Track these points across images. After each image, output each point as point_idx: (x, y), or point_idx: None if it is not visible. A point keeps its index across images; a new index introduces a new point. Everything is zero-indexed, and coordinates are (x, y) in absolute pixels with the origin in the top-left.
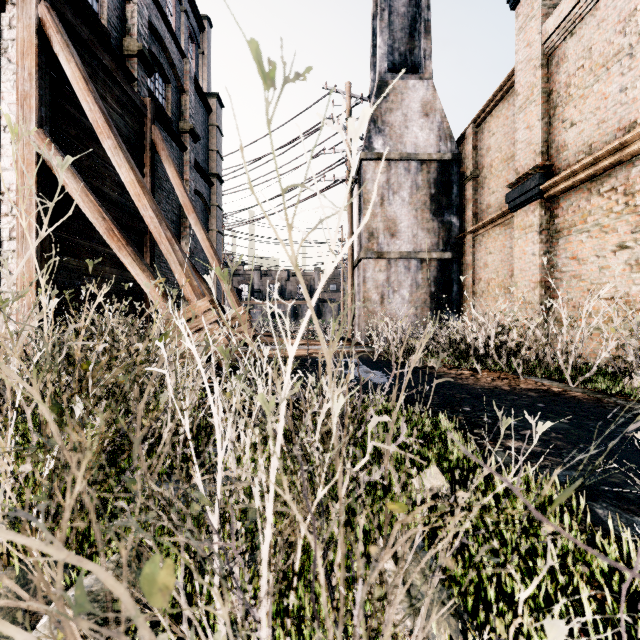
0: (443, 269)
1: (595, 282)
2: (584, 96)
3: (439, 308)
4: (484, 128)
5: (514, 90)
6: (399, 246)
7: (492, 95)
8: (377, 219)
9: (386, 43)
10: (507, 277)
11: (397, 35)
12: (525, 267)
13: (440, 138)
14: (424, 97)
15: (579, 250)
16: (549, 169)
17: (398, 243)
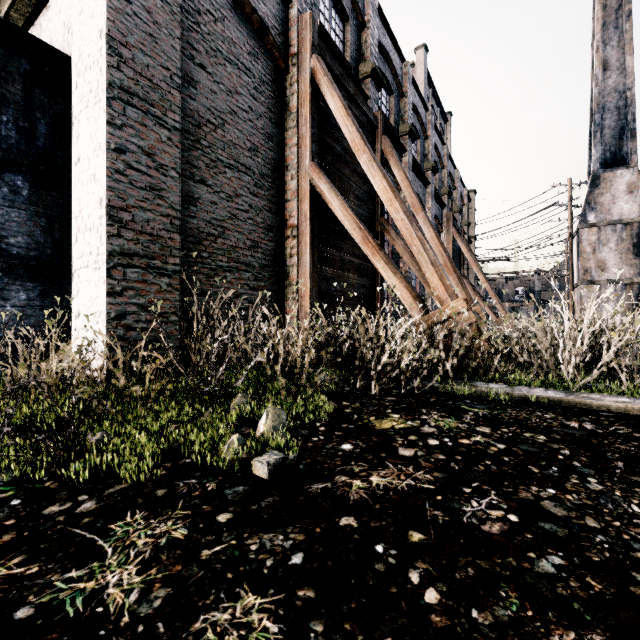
0: None
1: None
2: None
3: None
4: None
5: None
6: (607, 276)
7: None
8: (590, 262)
9: (598, 152)
10: None
11: (608, 141)
12: None
13: None
14: (629, 180)
15: None
16: None
17: (606, 275)
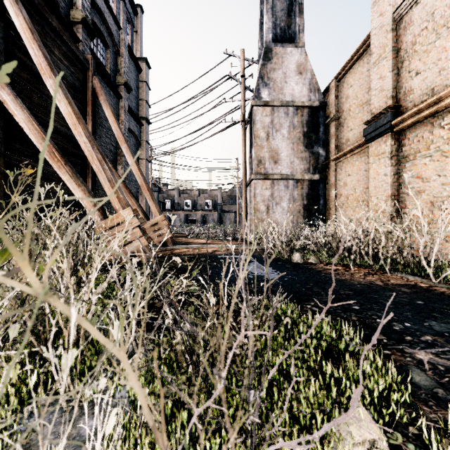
0: (313, 187)
1: (437, 196)
2: (427, 51)
3: (310, 216)
4: (344, 82)
5: (368, 52)
6: (280, 170)
7: (351, 56)
8: (264, 150)
9: (270, 20)
10: (362, 193)
11: (278, 14)
12: (378, 185)
13: (310, 90)
14: (298, 60)
15: (423, 171)
16: (398, 109)
17: (279, 168)
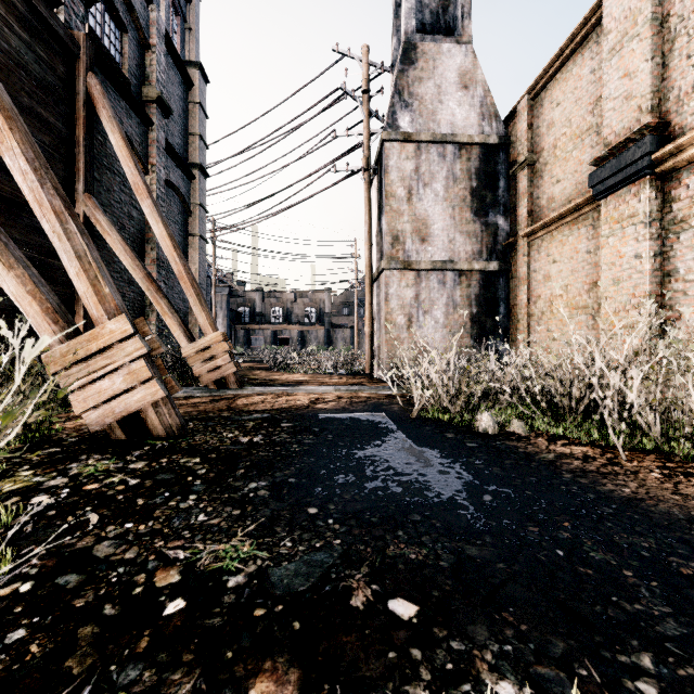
0: (487, 284)
1: None
2: None
3: (482, 334)
4: (544, 99)
5: (592, 38)
6: (431, 254)
7: (559, 50)
8: (403, 219)
9: None
10: (582, 292)
11: None
12: (621, 276)
13: (483, 116)
14: (462, 65)
15: None
16: (663, 131)
17: (430, 250)
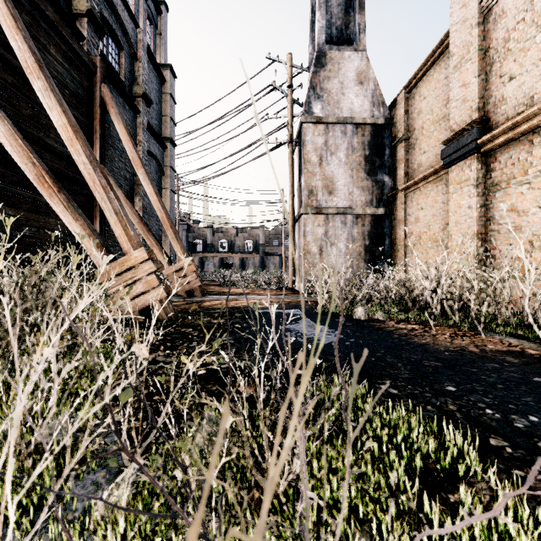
0: (376, 224)
1: (537, 233)
2: (525, 49)
3: (373, 260)
4: (415, 93)
5: (446, 54)
6: (336, 203)
7: (424, 61)
8: (316, 178)
9: (324, 17)
10: (439, 230)
11: (334, 11)
12: (460, 220)
13: (373, 104)
14: (359, 67)
15: (519, 202)
16: (486, 124)
17: (335, 200)
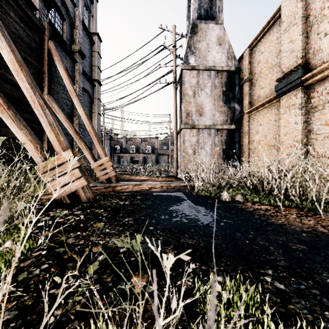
0: (230, 135)
1: None
2: None
3: (228, 158)
4: (256, 50)
5: (277, 23)
6: (204, 121)
7: (262, 28)
8: (191, 105)
9: (196, 2)
10: (272, 139)
11: None
12: (289, 131)
13: (228, 58)
14: (218, 34)
15: None
16: (307, 67)
17: (204, 119)
